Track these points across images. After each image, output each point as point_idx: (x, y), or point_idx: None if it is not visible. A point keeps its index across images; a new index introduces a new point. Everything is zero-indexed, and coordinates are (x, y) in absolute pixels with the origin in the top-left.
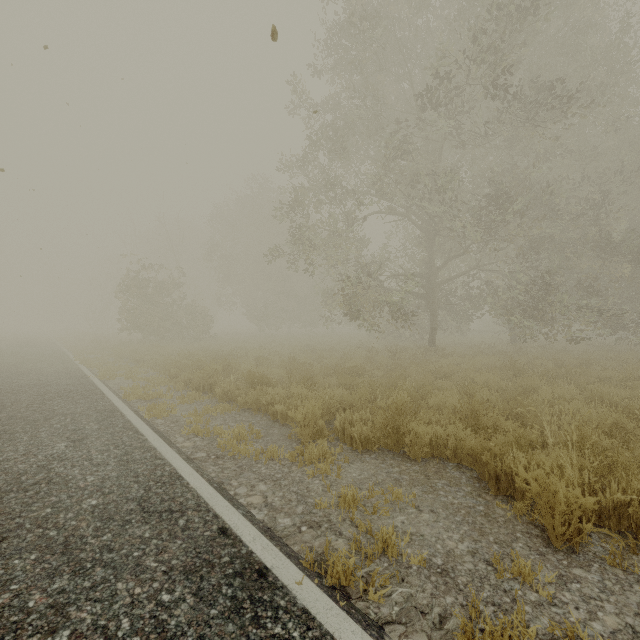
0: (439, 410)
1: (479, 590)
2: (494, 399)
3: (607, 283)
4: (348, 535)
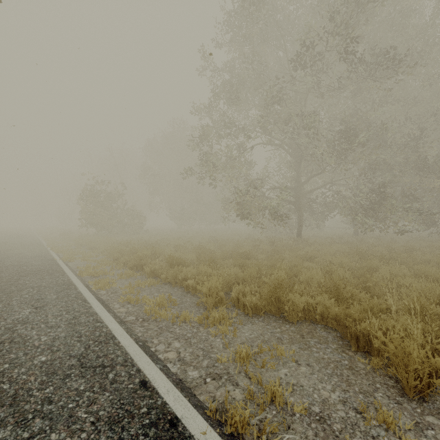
0: (308, 284)
1: (352, 436)
2: (347, 276)
3: (422, 193)
4: (243, 385)
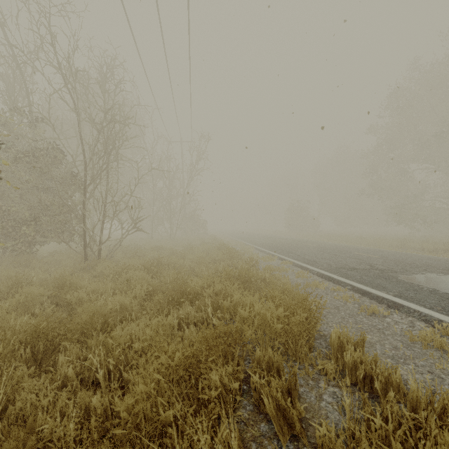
0: None
1: None
2: None
3: None
4: None
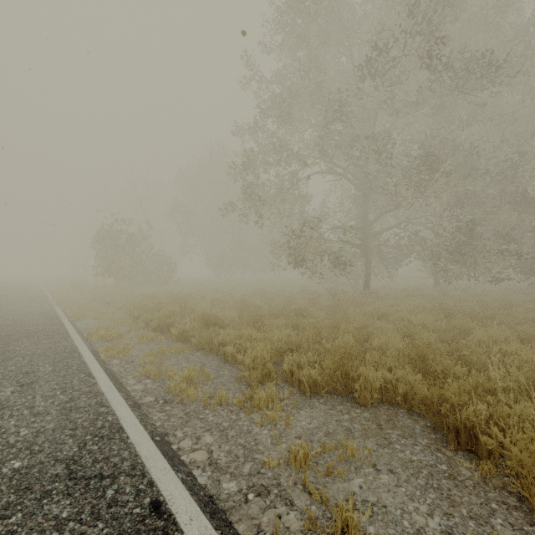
0: (382, 351)
1: None
2: (433, 340)
3: (520, 234)
4: (300, 506)
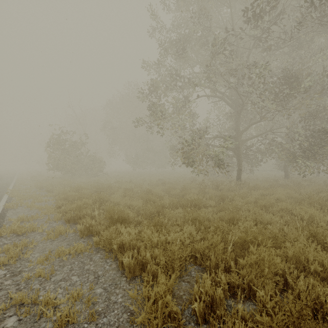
0: (298, 261)
1: None
2: None
3: None
4: None
